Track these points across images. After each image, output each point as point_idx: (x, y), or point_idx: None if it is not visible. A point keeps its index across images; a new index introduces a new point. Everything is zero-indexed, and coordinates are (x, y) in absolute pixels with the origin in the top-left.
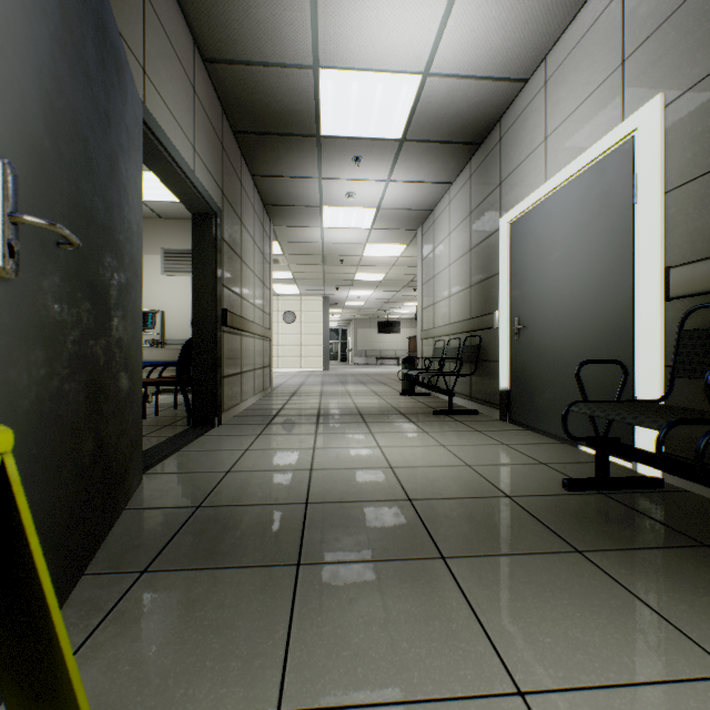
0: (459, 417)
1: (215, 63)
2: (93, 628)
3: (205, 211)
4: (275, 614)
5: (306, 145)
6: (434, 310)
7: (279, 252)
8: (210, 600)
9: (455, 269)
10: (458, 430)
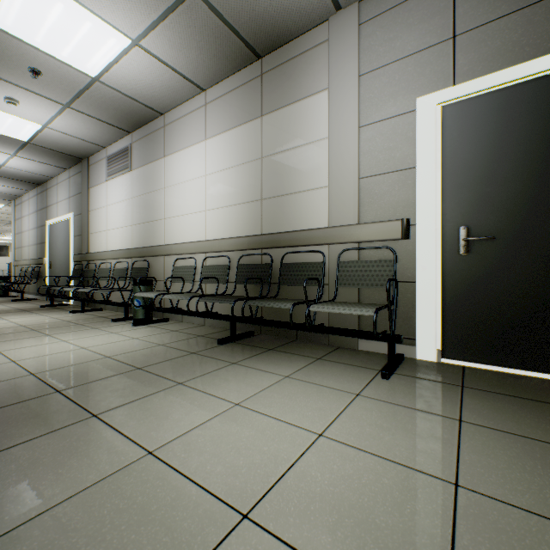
0: (27, 301)
1: None
2: None
3: None
4: None
5: None
6: (22, 250)
7: None
8: None
9: (32, 233)
10: (20, 303)
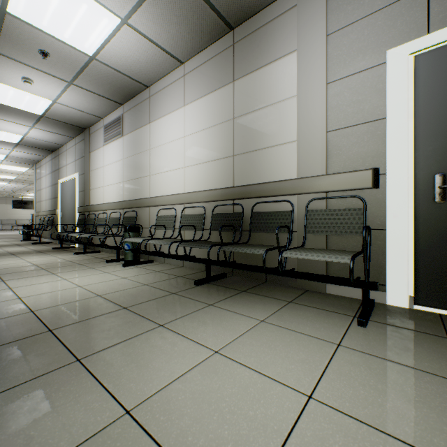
0: (43, 244)
1: None
2: None
3: None
4: None
5: None
6: (41, 204)
7: None
8: None
9: (48, 190)
10: (38, 246)
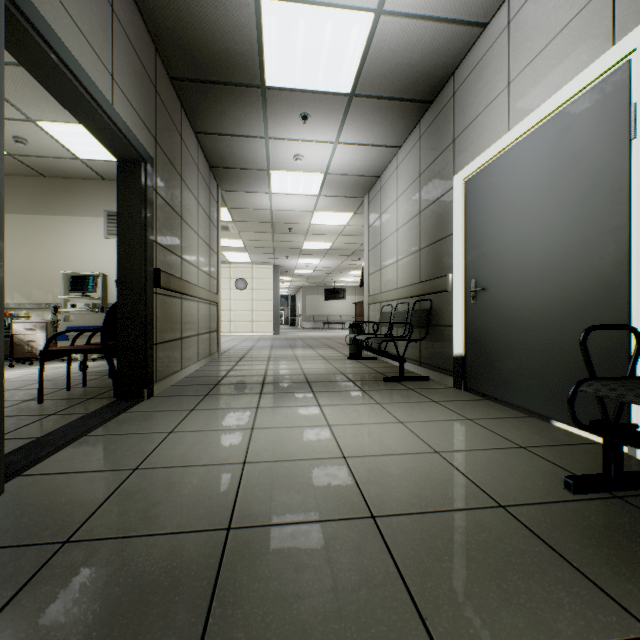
0: (411, 384)
1: None
2: None
3: (132, 156)
4: None
5: (251, 98)
6: (381, 275)
7: (228, 219)
8: None
9: (403, 233)
10: (414, 401)
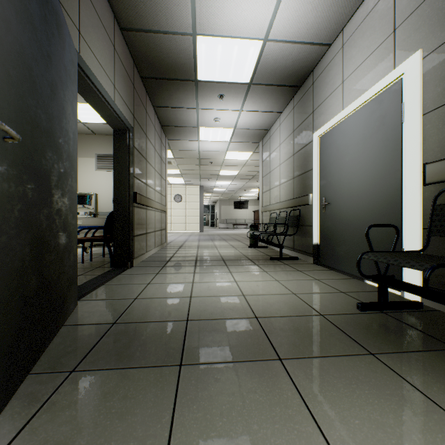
0: (287, 262)
1: (128, 31)
2: (31, 416)
3: (122, 128)
4: (163, 403)
5: (188, 87)
6: (270, 193)
7: (171, 156)
8: (117, 393)
9: (283, 167)
10: (286, 270)
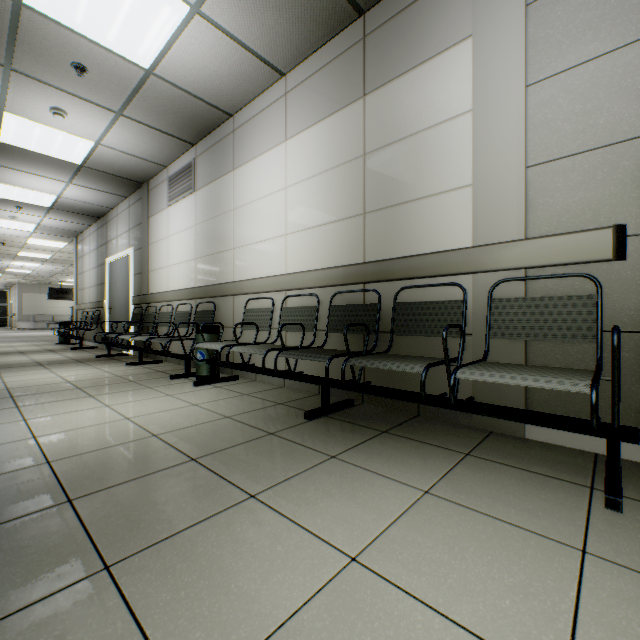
0: (86, 349)
1: None
2: None
3: None
4: None
5: None
6: (83, 293)
7: None
8: None
9: (93, 273)
10: (78, 352)
